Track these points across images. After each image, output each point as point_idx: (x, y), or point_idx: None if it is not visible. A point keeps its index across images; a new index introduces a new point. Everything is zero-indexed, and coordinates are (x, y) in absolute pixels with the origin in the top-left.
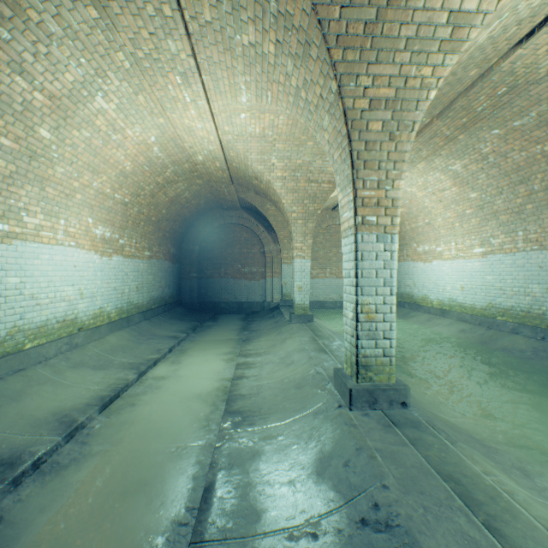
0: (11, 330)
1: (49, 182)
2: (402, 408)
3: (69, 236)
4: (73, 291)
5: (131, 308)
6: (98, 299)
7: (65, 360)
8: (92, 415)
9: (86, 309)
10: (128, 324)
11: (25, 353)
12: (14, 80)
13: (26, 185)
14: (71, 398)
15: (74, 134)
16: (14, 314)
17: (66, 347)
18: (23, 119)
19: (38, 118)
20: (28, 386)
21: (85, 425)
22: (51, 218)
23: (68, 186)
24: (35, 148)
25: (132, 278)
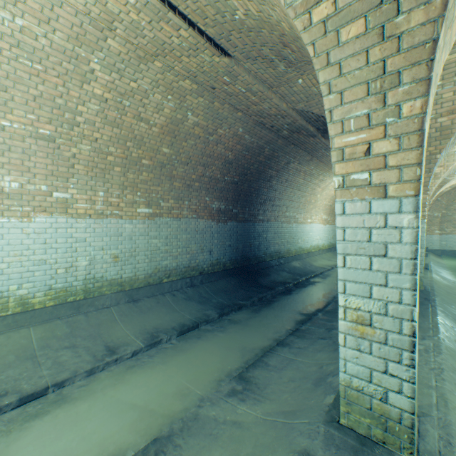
0: (310, 246)
1: (316, 207)
2: (425, 269)
3: (318, 220)
4: (318, 237)
5: (330, 245)
6: (323, 240)
7: (319, 256)
8: (334, 267)
9: (320, 243)
10: (330, 251)
11: (312, 252)
12: (317, 189)
13: (313, 209)
14: (327, 264)
15: (323, 193)
16: (310, 242)
17: (318, 253)
18: (316, 195)
19: (318, 193)
20: (316, 259)
21: (333, 268)
22: (315, 216)
23: (319, 206)
24: (315, 200)
25: (330, 233)
